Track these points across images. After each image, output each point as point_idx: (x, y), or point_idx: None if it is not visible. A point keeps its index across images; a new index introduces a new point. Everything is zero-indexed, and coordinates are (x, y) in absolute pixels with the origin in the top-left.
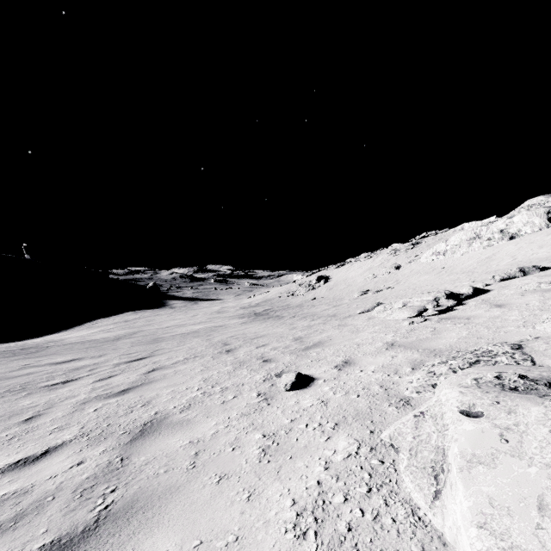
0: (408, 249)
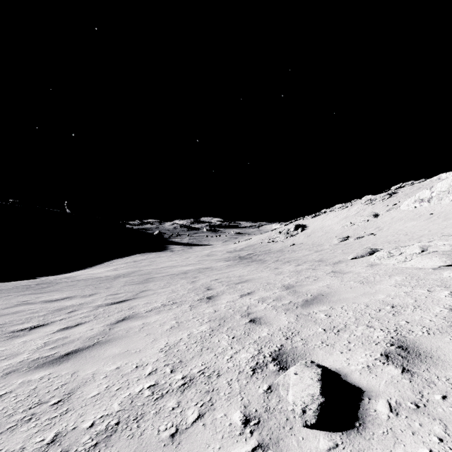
0: (384, 198)
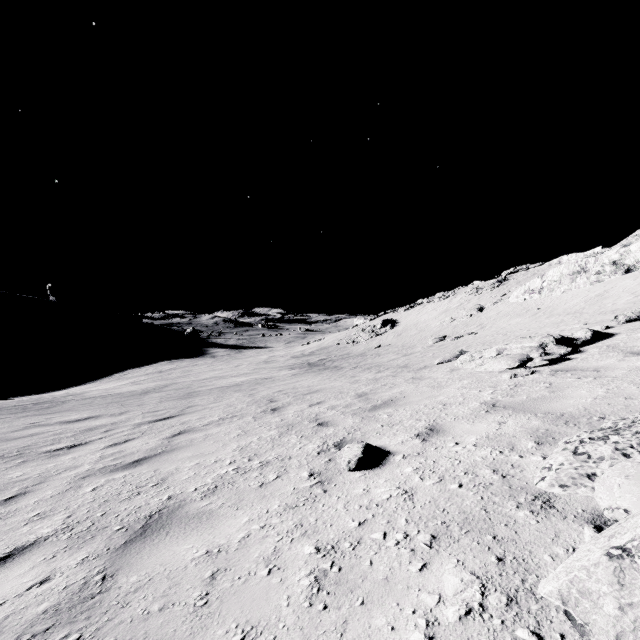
0: (493, 287)
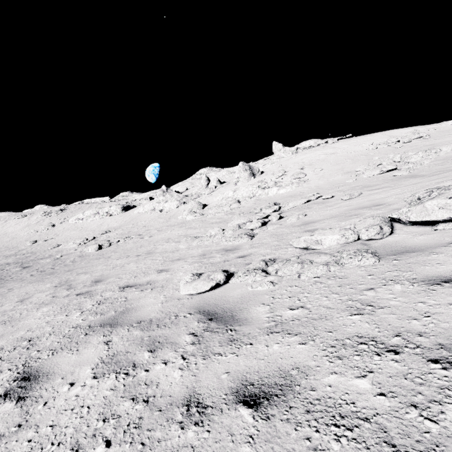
0: (58, 213)
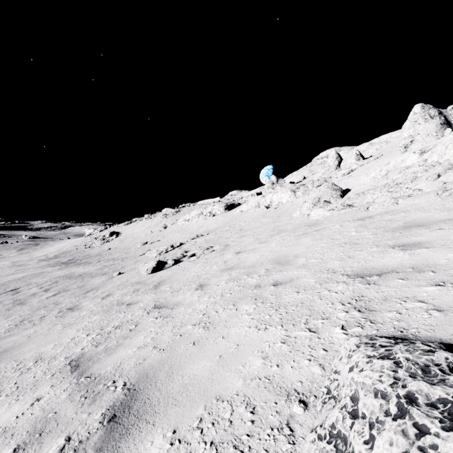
0: (173, 214)
